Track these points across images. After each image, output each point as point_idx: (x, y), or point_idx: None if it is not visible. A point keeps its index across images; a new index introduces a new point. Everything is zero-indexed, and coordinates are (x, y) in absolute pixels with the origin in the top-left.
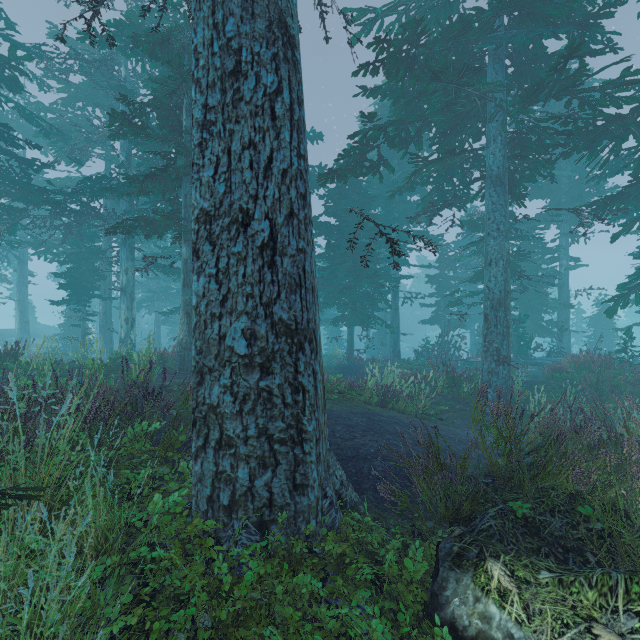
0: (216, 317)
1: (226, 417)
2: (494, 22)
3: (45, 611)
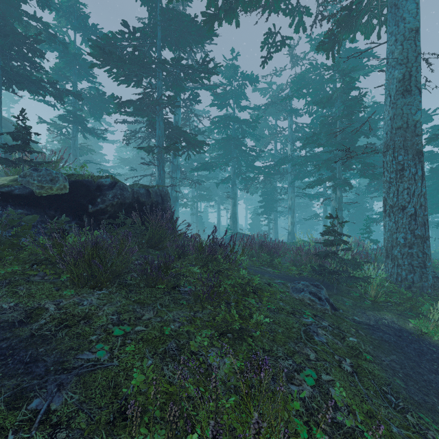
0: (395, 233)
1: (399, 258)
2: None
3: (372, 281)
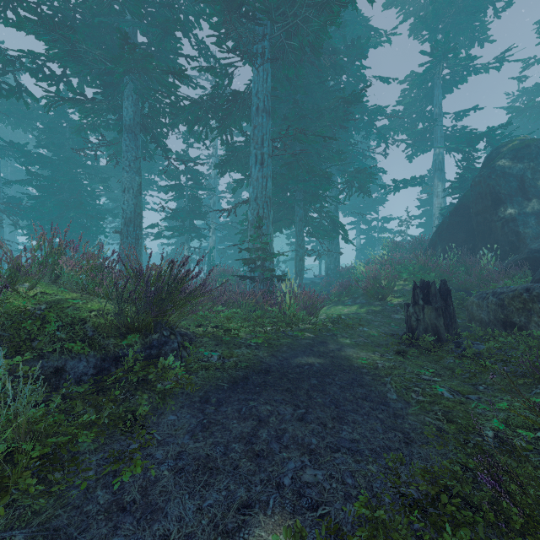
0: None
1: None
2: (110, 5)
3: None
